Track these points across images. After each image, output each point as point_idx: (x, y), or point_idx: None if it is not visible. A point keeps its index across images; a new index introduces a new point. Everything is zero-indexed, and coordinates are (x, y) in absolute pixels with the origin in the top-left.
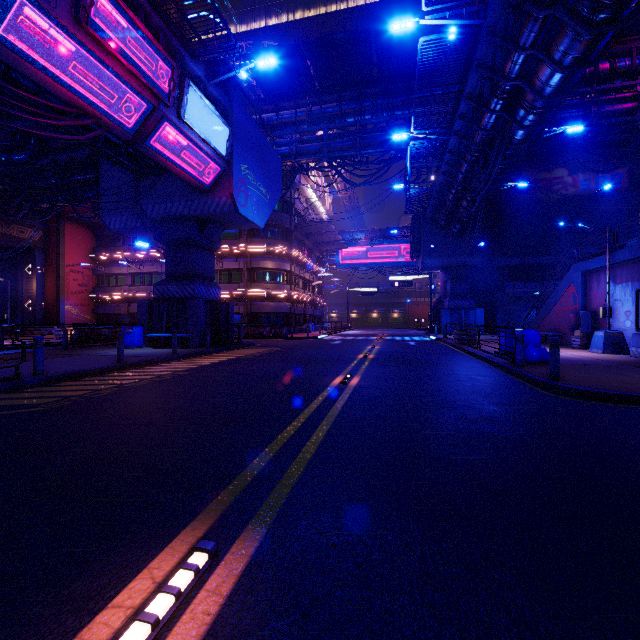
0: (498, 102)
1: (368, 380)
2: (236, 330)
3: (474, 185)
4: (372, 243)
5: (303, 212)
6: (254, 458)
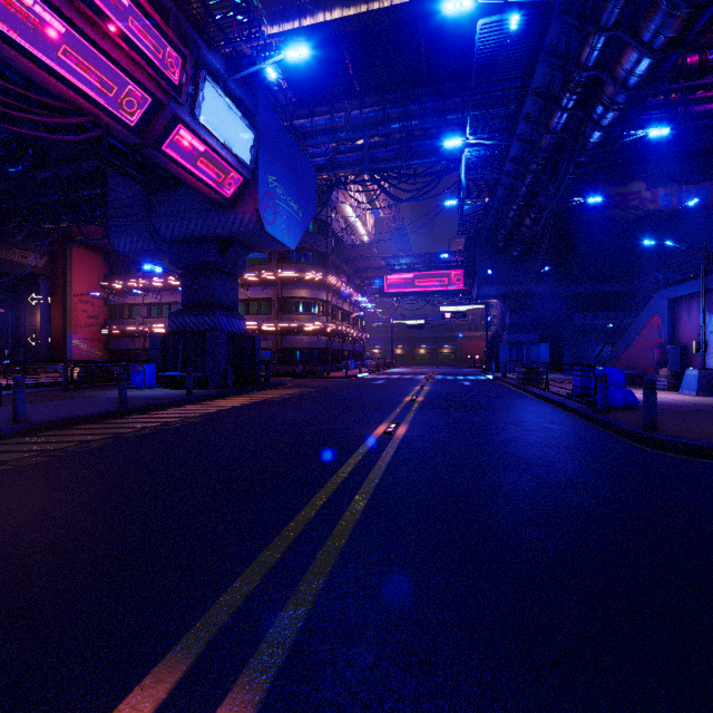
0: (571, 98)
1: (418, 429)
2: (263, 368)
3: (540, 199)
4: (419, 269)
5: (341, 234)
6: (266, 545)
